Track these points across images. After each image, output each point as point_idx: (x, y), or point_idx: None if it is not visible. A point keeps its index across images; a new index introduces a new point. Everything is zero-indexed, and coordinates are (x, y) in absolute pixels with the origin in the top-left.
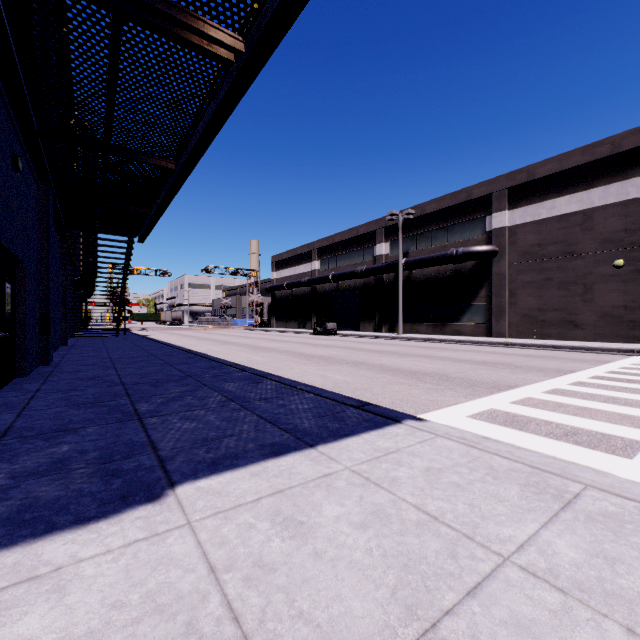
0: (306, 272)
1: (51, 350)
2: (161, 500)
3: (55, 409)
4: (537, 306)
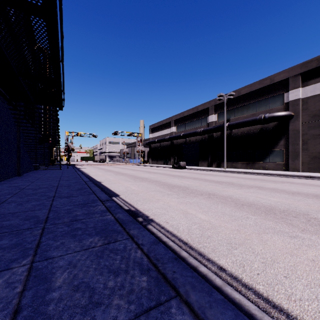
0: (168, 133)
1: None
2: None
3: None
4: None
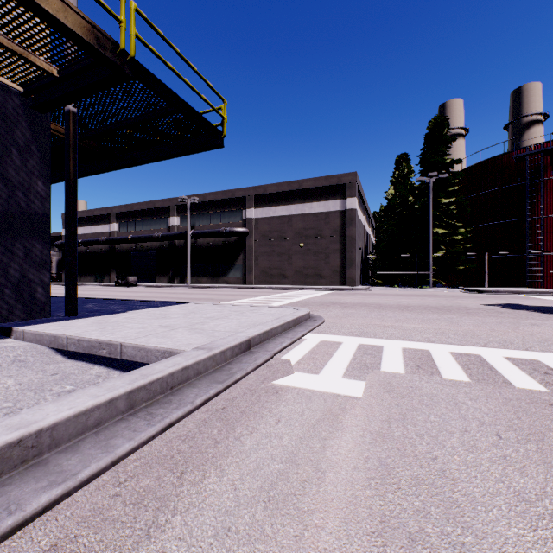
0: (104, 232)
1: None
2: (127, 312)
3: None
4: (268, 266)
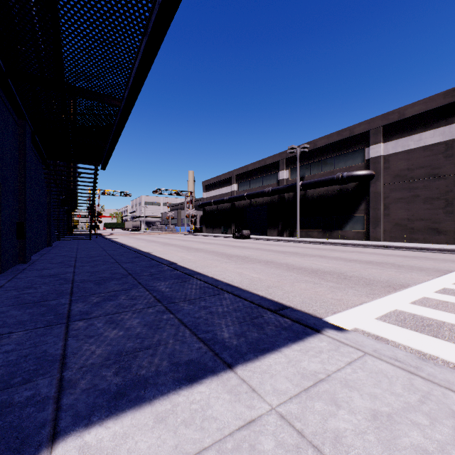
0: (227, 192)
1: (29, 251)
2: None
3: None
4: (406, 217)
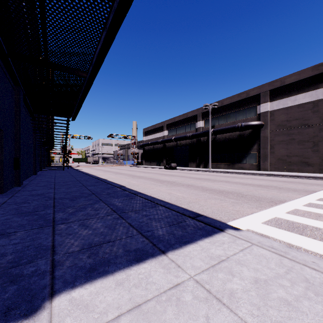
0: (160, 137)
1: (22, 178)
2: (36, 315)
3: (6, 216)
4: (286, 154)
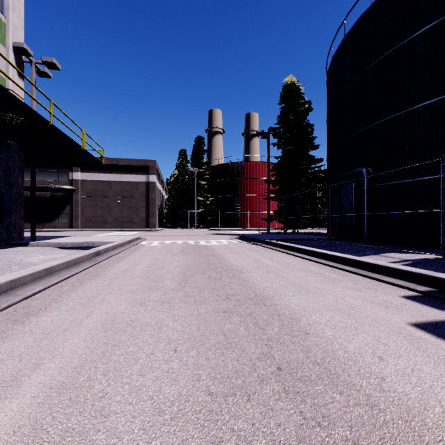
0: None
1: None
2: (56, 239)
3: None
4: (93, 215)
